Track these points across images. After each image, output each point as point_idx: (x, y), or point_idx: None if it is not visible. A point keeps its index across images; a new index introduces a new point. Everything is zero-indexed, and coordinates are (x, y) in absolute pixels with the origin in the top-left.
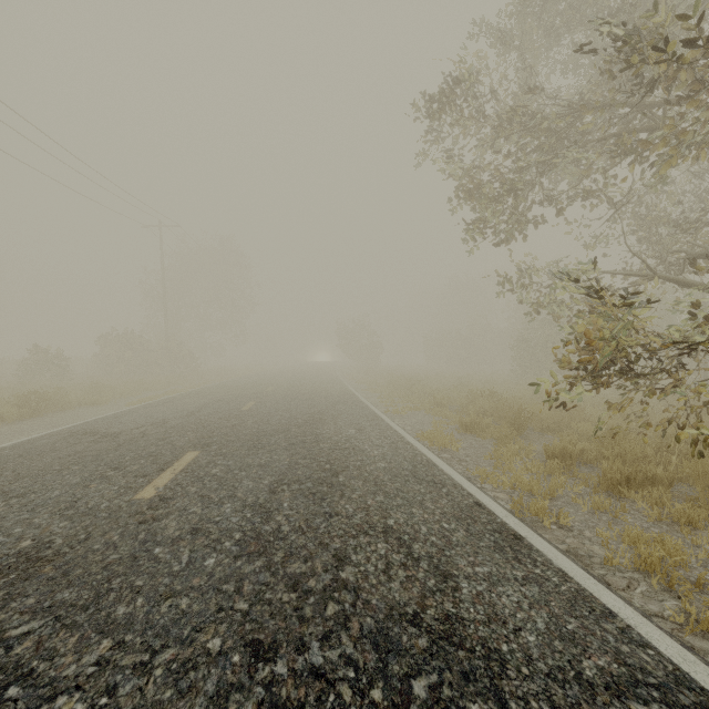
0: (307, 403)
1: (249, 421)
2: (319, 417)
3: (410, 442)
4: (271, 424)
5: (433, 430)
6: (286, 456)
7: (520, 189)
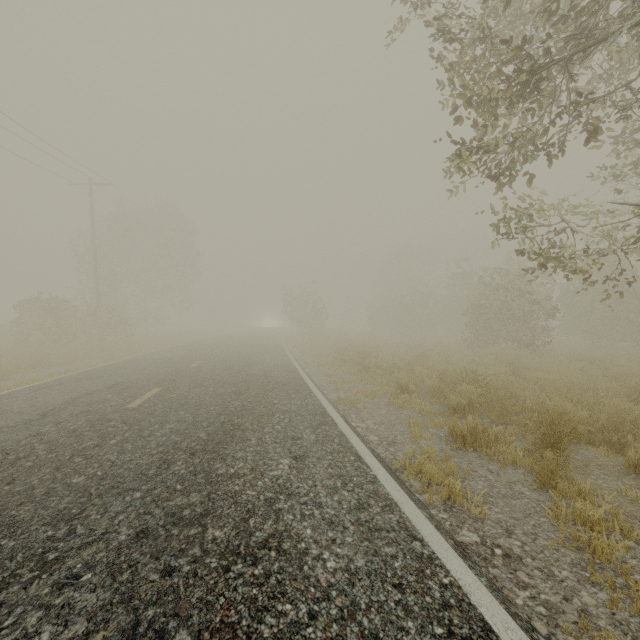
0: (231, 390)
1: (114, 439)
2: (238, 421)
3: (392, 498)
4: (146, 449)
5: (423, 456)
6: (78, 630)
7: (542, 77)
